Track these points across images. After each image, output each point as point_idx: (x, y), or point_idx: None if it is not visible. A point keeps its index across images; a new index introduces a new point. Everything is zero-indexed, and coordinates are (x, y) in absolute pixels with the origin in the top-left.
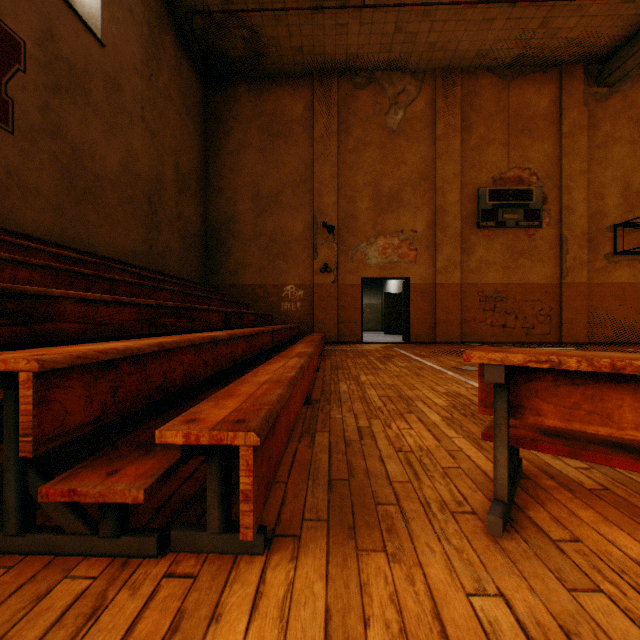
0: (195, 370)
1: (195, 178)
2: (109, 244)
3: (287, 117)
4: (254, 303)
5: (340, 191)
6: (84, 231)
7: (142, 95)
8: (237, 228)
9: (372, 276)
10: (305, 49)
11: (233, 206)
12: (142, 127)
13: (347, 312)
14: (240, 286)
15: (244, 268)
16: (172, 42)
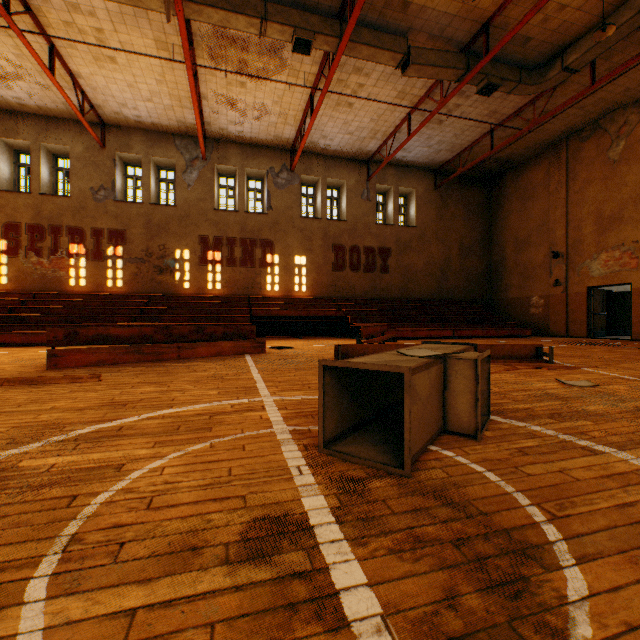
0: None
1: (477, 244)
2: (419, 293)
3: (532, 185)
4: (514, 309)
5: (568, 224)
6: (409, 292)
7: (435, 229)
8: (505, 264)
9: (594, 285)
10: (529, 146)
11: (503, 251)
12: (435, 242)
13: (574, 314)
14: (506, 299)
15: (508, 288)
16: (456, 190)
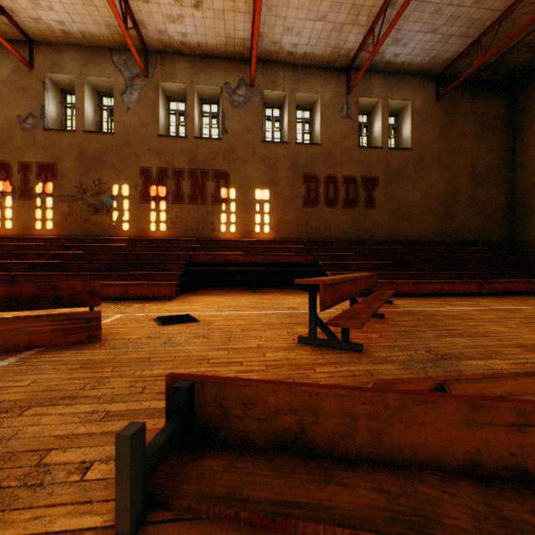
0: None
1: (495, 169)
2: (415, 234)
3: None
4: None
5: None
6: (401, 232)
7: (437, 152)
8: None
9: None
10: None
11: None
12: (437, 168)
13: None
14: None
15: None
16: (466, 100)
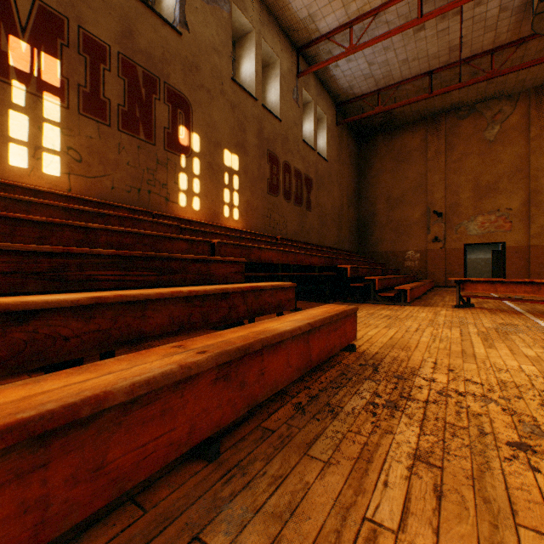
0: (387, 284)
1: (353, 196)
2: (328, 241)
3: (408, 149)
4: (386, 262)
5: (446, 189)
6: (323, 238)
7: (336, 171)
8: (376, 219)
9: (472, 242)
10: (420, 110)
11: (374, 207)
12: (336, 185)
13: (452, 267)
14: (378, 252)
15: (380, 242)
16: (345, 135)
